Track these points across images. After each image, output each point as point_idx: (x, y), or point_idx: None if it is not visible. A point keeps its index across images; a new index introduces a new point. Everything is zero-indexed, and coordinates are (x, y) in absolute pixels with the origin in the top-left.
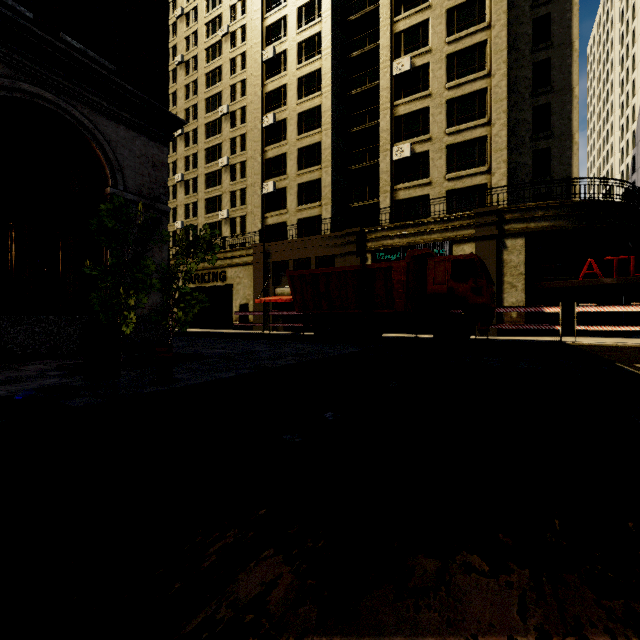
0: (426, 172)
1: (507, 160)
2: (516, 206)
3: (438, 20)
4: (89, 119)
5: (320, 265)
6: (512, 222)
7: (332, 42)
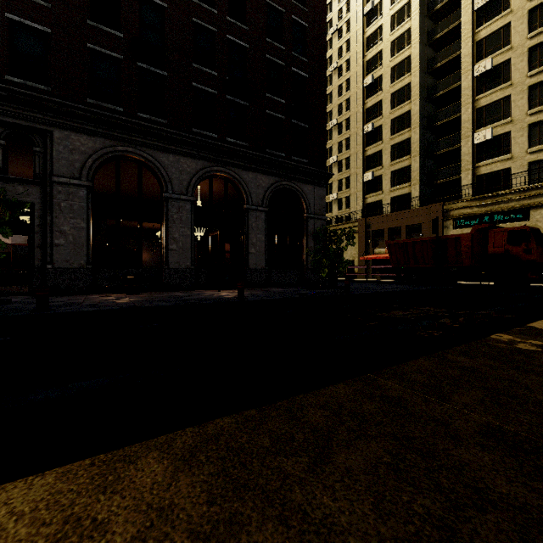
0: (507, 149)
1: None
2: None
3: (519, 21)
4: (299, 187)
5: (409, 231)
6: None
7: (419, 61)
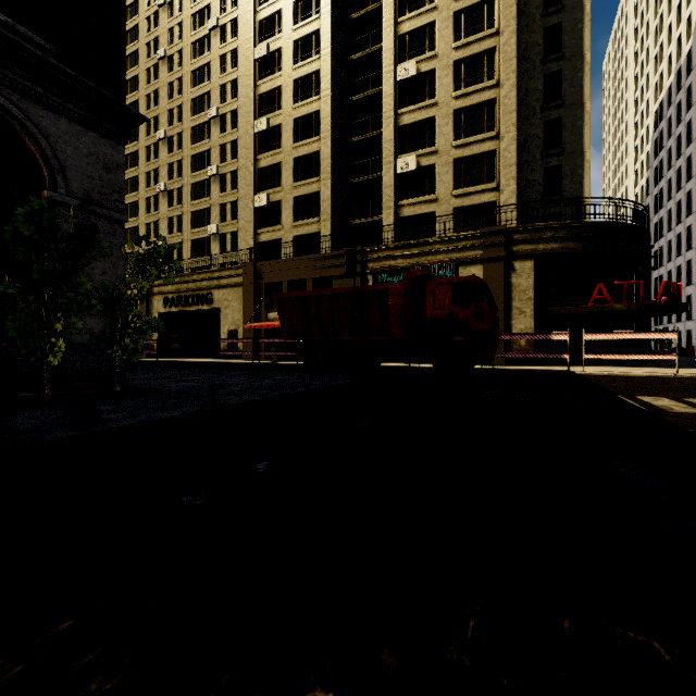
0: (432, 187)
1: (518, 177)
2: (525, 226)
3: (445, 23)
4: (19, 107)
5: (317, 287)
6: (521, 243)
7: (331, 41)
